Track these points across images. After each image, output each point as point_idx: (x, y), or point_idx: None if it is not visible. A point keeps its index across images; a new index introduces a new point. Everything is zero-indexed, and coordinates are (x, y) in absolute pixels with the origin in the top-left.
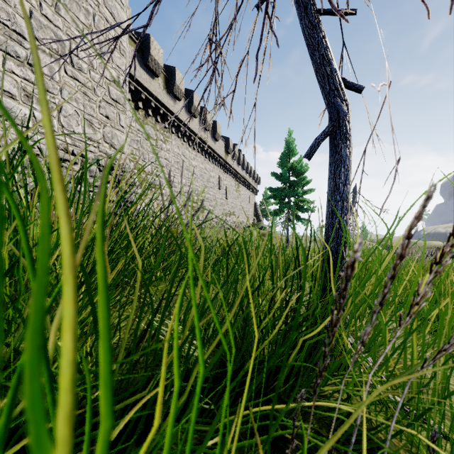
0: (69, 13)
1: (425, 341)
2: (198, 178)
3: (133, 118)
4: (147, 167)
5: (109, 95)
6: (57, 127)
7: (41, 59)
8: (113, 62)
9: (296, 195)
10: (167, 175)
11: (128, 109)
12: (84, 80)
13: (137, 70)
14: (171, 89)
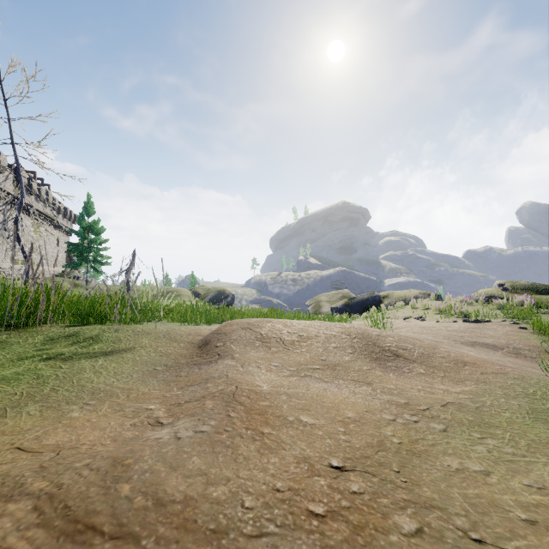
0: None
1: None
2: None
3: None
4: None
5: None
6: None
7: None
8: None
9: (92, 251)
10: None
11: None
12: None
13: None
14: None
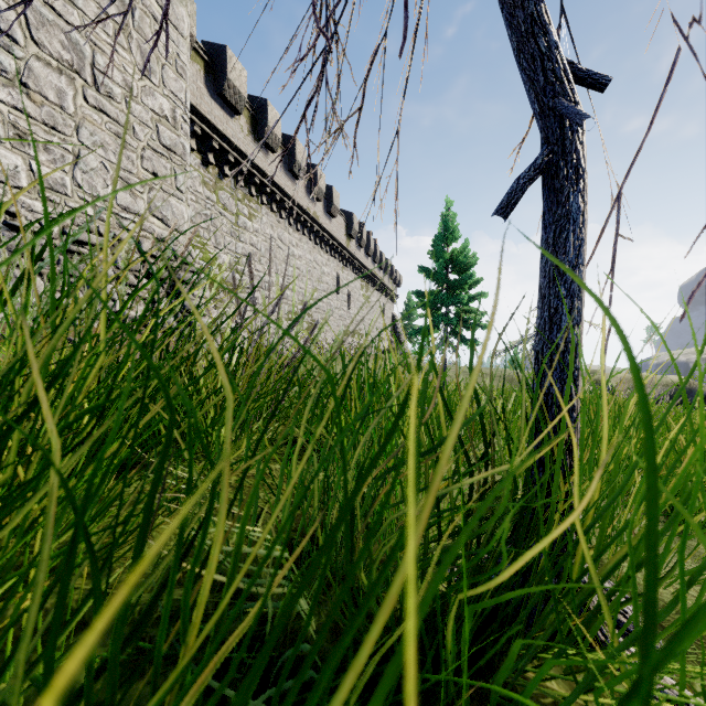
0: (92, 3)
1: (700, 553)
2: (304, 276)
3: (199, 179)
4: (222, 257)
5: (158, 139)
6: (70, 188)
7: (44, 77)
8: (166, 87)
9: (458, 302)
10: (253, 271)
11: (192, 165)
12: (116, 113)
13: (205, 103)
14: (260, 133)
